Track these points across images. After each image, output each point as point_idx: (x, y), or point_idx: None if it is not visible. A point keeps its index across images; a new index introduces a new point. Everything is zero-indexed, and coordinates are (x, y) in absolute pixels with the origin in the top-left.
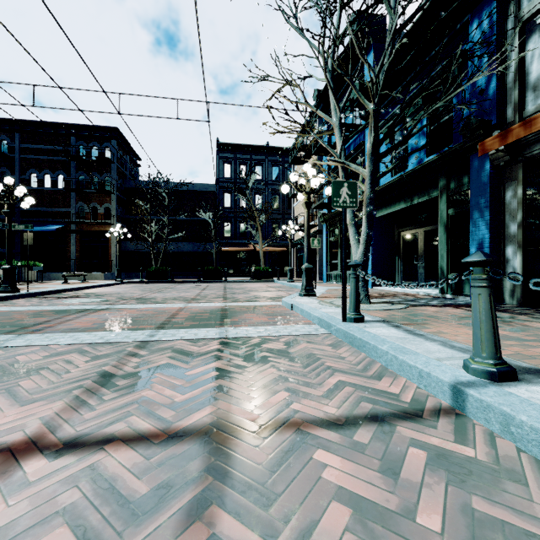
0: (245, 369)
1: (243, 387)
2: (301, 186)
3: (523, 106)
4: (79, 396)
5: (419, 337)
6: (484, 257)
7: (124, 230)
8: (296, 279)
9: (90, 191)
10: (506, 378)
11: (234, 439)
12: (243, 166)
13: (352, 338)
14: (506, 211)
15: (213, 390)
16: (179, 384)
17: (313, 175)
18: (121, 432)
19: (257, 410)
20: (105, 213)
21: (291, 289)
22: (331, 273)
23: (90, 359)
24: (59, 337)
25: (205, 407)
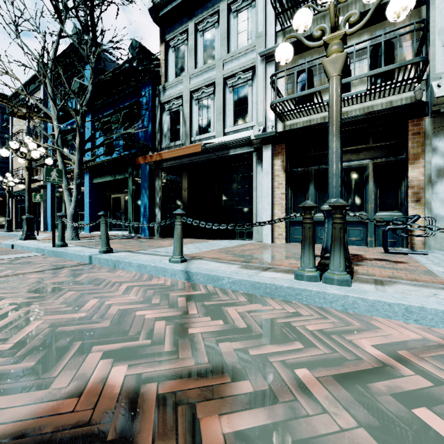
0: None
1: None
2: (22, 153)
3: (162, 143)
4: None
5: (93, 248)
6: (103, 213)
7: None
8: (16, 230)
9: None
10: (109, 252)
11: None
12: None
13: (56, 253)
14: (156, 191)
15: None
16: None
17: (34, 149)
18: None
19: None
20: None
21: (10, 238)
22: (56, 223)
23: None
24: None
25: None
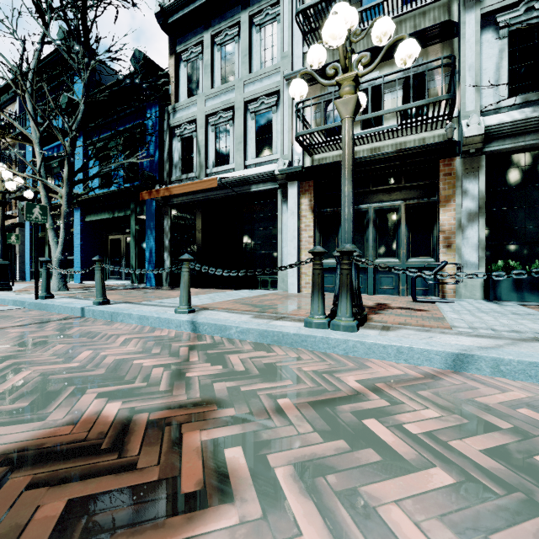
0: None
1: None
2: None
3: (171, 174)
4: None
5: (86, 300)
6: (98, 258)
7: None
8: None
9: None
10: (106, 303)
11: None
12: None
13: (40, 305)
14: (164, 232)
15: None
16: None
17: (9, 178)
18: None
19: None
20: None
21: None
22: None
23: None
24: None
25: None
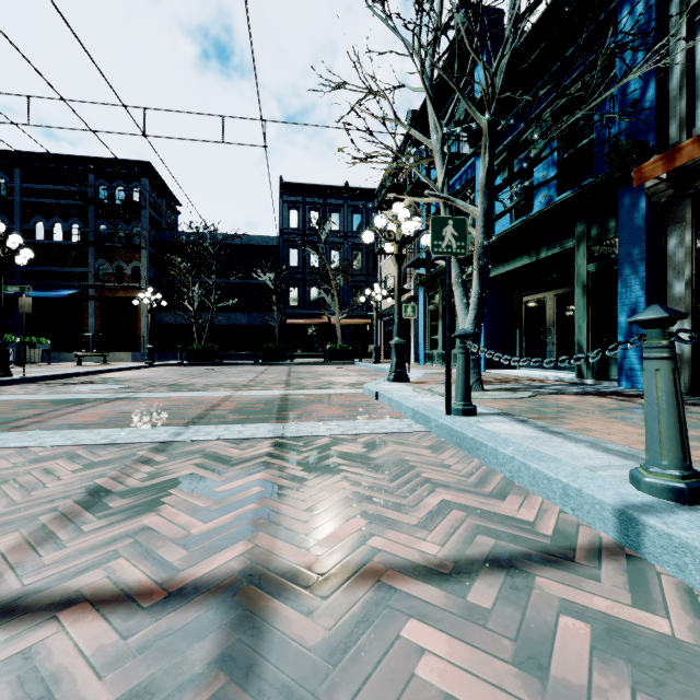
0: (305, 482)
1: (298, 511)
2: (390, 233)
3: (692, 122)
4: (47, 526)
5: (557, 435)
6: (666, 313)
7: (157, 296)
8: (384, 361)
9: (114, 245)
10: None
11: (273, 599)
12: (314, 213)
13: (460, 438)
14: (669, 265)
15: (253, 515)
16: (202, 506)
17: (406, 218)
18: (93, 587)
19: (316, 548)
20: (134, 275)
21: (377, 373)
22: (429, 353)
23: (81, 468)
24: (47, 435)
25: (235, 544)
